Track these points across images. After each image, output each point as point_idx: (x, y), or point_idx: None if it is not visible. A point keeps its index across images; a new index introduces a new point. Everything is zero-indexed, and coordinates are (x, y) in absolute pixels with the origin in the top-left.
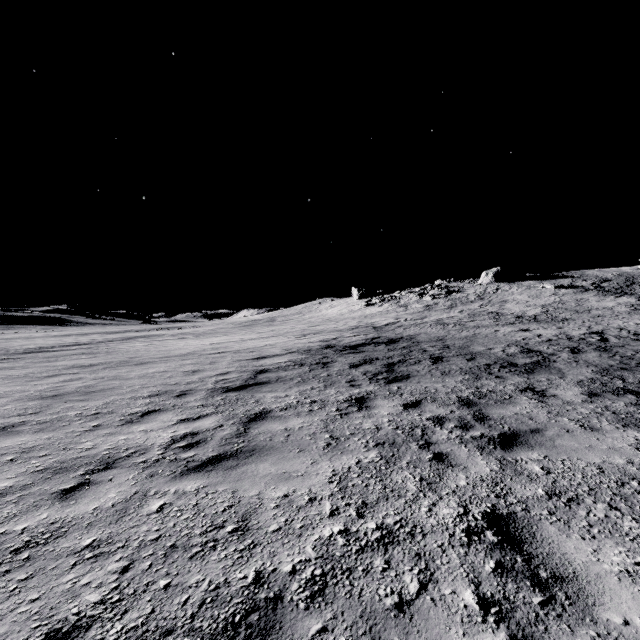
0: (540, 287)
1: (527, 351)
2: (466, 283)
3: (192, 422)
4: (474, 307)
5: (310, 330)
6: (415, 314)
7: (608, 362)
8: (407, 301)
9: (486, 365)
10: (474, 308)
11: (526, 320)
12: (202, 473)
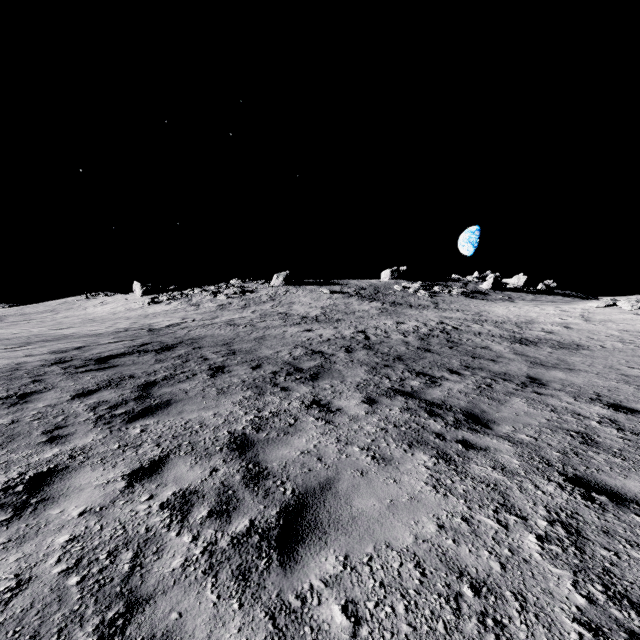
0: (320, 291)
1: (311, 352)
2: (260, 284)
3: None
4: (266, 307)
5: (47, 335)
6: (206, 314)
7: (375, 360)
8: (200, 299)
9: (272, 373)
10: (266, 308)
11: (310, 320)
12: None
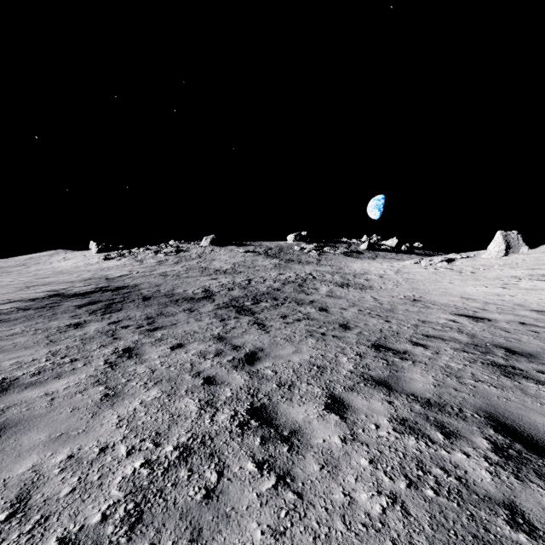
0: (237, 251)
1: (206, 291)
2: (192, 245)
3: None
4: (193, 263)
5: (37, 282)
6: (148, 268)
7: (240, 294)
8: (144, 257)
9: (177, 300)
10: (193, 264)
11: (220, 272)
12: None
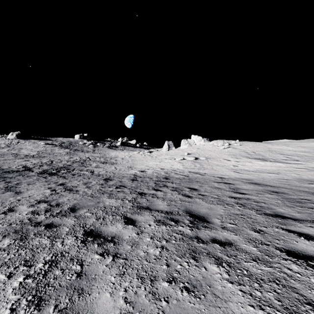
0: (39, 143)
1: (25, 167)
2: None
3: None
4: (4, 151)
5: None
6: None
7: (48, 168)
8: None
9: (8, 171)
10: (4, 151)
11: (29, 157)
12: None
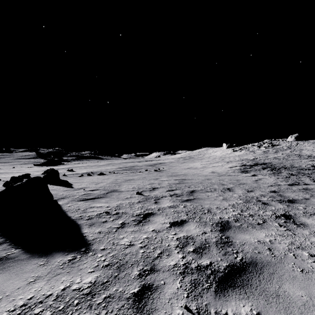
0: None
1: (313, 166)
2: (280, 141)
3: (248, 174)
4: (287, 152)
5: (225, 161)
6: (261, 155)
7: None
8: (253, 149)
9: (301, 169)
10: (287, 152)
11: (312, 157)
12: (266, 177)
